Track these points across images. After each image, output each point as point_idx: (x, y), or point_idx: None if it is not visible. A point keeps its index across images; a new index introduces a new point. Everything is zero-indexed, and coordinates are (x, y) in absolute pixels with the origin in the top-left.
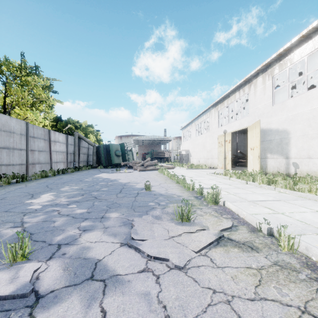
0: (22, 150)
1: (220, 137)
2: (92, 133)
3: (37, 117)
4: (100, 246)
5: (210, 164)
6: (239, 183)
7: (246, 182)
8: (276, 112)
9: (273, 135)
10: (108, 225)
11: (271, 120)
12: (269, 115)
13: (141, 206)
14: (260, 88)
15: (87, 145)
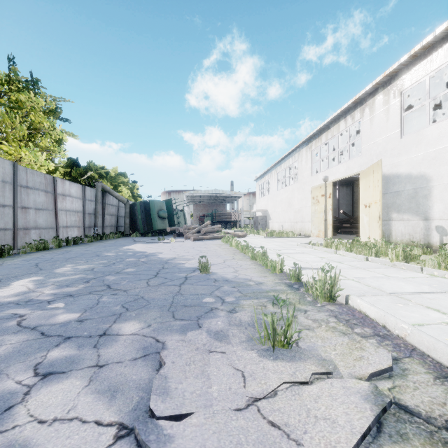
0: (6, 207)
1: (315, 189)
2: (125, 185)
3: (37, 158)
4: (58, 442)
5: (300, 231)
6: (354, 259)
7: (365, 257)
8: (407, 147)
9: (402, 184)
10: (106, 359)
11: (399, 161)
12: (394, 153)
13: (188, 306)
14: (380, 112)
15: (117, 202)
